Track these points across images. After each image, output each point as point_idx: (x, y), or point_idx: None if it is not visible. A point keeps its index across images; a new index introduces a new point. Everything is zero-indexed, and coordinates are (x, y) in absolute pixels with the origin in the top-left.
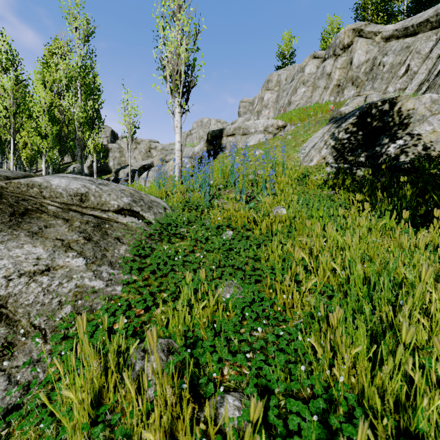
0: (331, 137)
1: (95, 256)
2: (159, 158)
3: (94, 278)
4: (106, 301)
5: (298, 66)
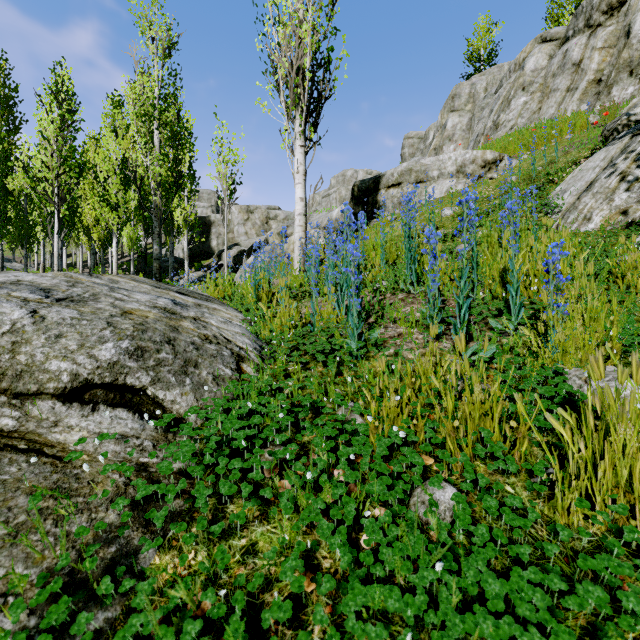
0: (639, 162)
1: None
2: (277, 232)
3: None
4: None
5: (507, 64)
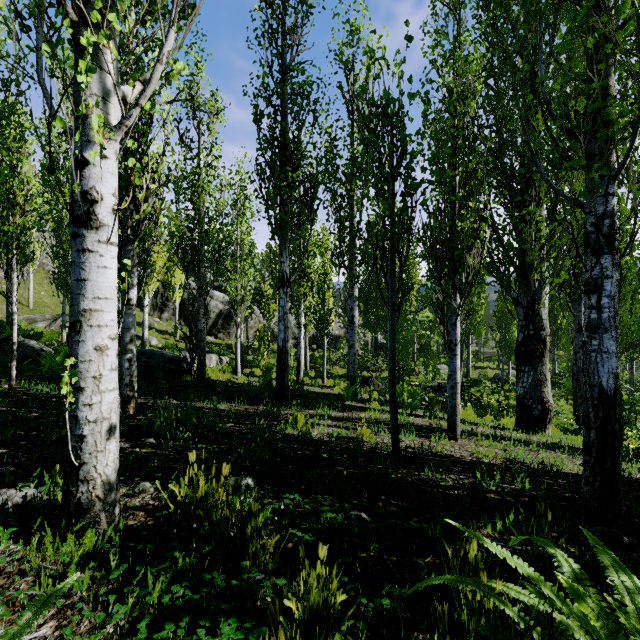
0: None
1: None
2: None
3: None
4: None
5: None
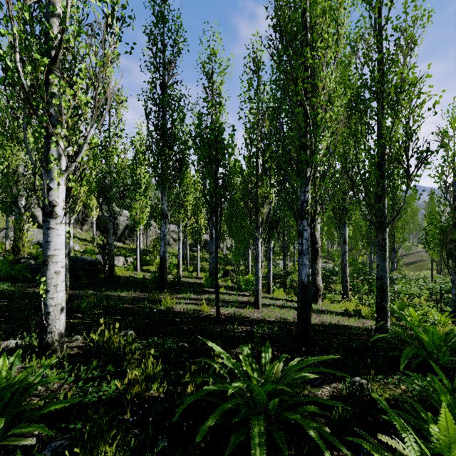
0: None
1: None
2: None
3: None
4: None
5: None
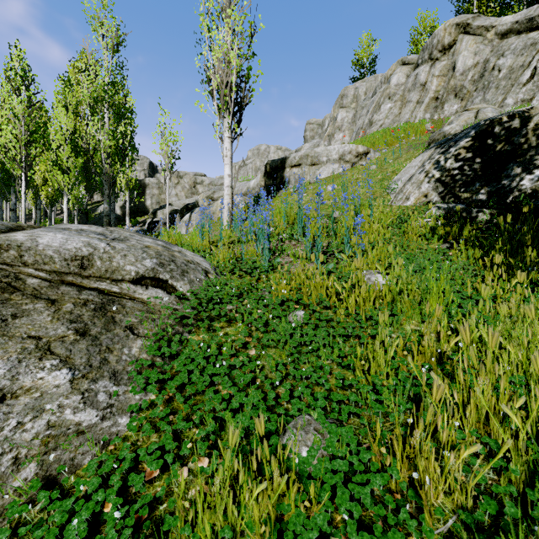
0: (435, 166)
1: (90, 364)
2: (206, 196)
3: (82, 405)
4: (99, 449)
5: (381, 76)
